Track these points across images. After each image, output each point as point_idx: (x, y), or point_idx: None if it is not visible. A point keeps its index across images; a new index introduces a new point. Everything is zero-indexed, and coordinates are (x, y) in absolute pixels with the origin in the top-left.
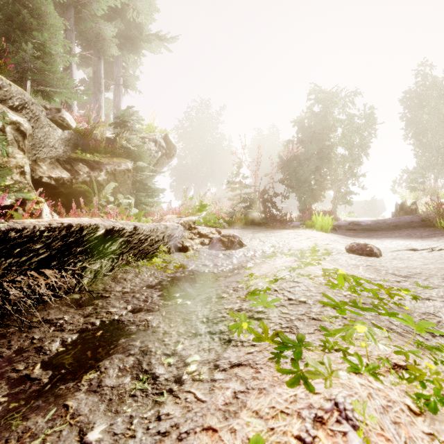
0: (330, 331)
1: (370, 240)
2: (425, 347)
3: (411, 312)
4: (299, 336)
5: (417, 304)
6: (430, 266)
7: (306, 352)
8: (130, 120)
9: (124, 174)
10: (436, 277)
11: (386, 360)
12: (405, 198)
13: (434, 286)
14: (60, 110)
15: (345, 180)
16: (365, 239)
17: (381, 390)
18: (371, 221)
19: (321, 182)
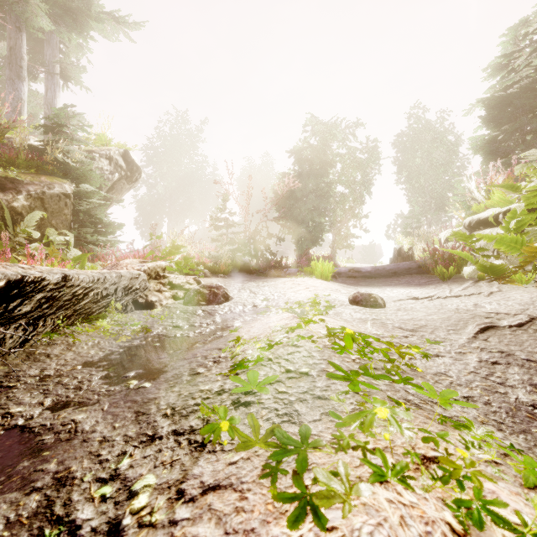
0: (343, 420)
1: (371, 289)
2: (453, 426)
3: (423, 374)
4: (302, 429)
5: (428, 363)
6: (434, 316)
7: (313, 453)
8: (70, 124)
9: (59, 200)
10: (441, 330)
11: (414, 454)
12: (402, 243)
13: (441, 339)
14: None
15: (344, 222)
16: (366, 288)
17: (414, 505)
18: (371, 268)
19: (320, 223)
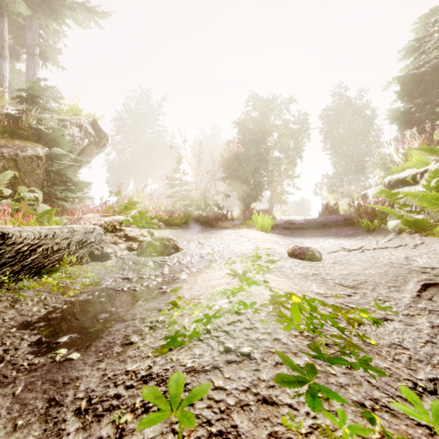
0: None
1: (305, 239)
2: None
3: (378, 348)
4: None
5: (378, 330)
6: (371, 271)
7: None
8: (43, 96)
9: (31, 161)
10: (382, 287)
11: None
12: (327, 199)
13: (384, 298)
14: None
15: (279, 182)
16: (301, 239)
17: None
18: (304, 220)
19: (259, 182)
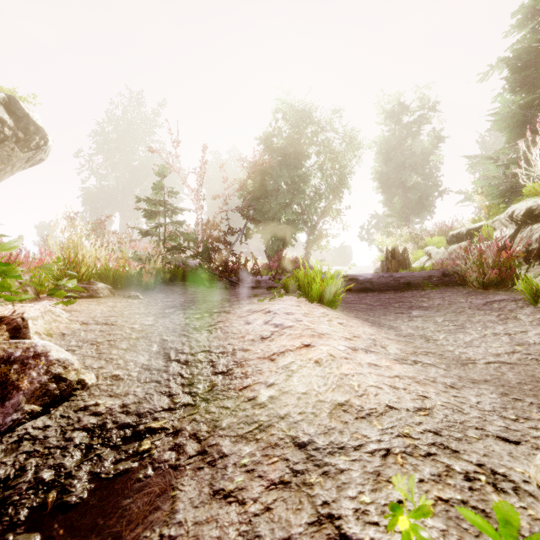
0: None
1: (412, 321)
2: None
3: None
4: None
5: None
6: None
7: None
8: None
9: None
10: None
11: None
12: (382, 244)
13: None
14: None
15: (318, 221)
16: (400, 318)
17: None
18: (373, 275)
19: (292, 221)
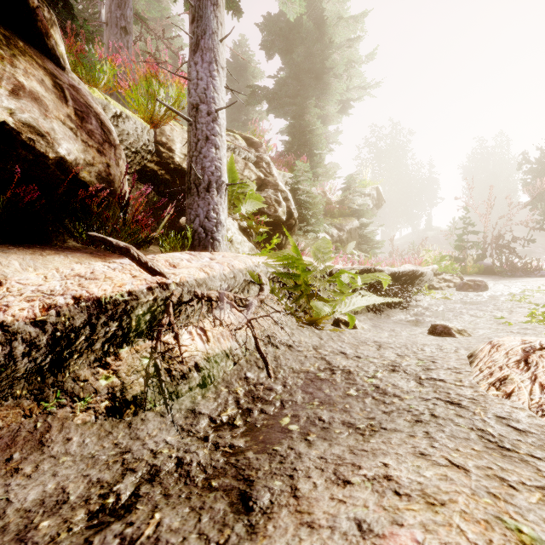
0: None
1: None
2: None
3: None
4: None
5: None
6: None
7: None
8: (353, 182)
9: (355, 231)
10: None
11: None
12: None
13: None
14: (325, 193)
15: None
16: None
17: None
18: None
19: None
